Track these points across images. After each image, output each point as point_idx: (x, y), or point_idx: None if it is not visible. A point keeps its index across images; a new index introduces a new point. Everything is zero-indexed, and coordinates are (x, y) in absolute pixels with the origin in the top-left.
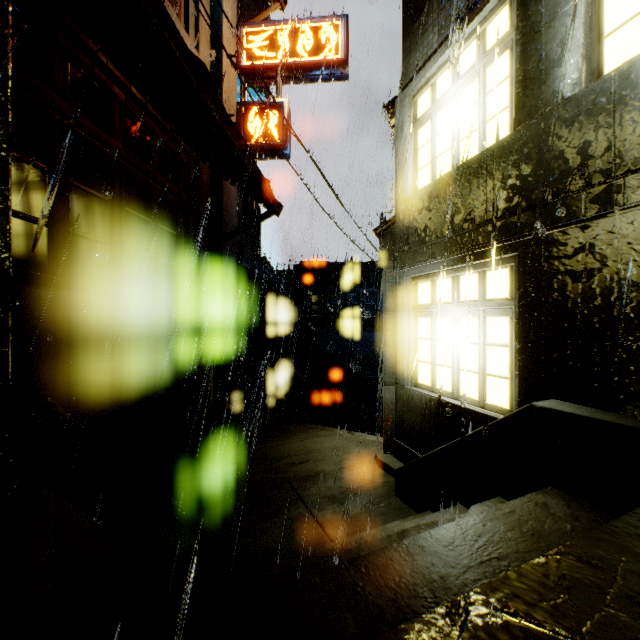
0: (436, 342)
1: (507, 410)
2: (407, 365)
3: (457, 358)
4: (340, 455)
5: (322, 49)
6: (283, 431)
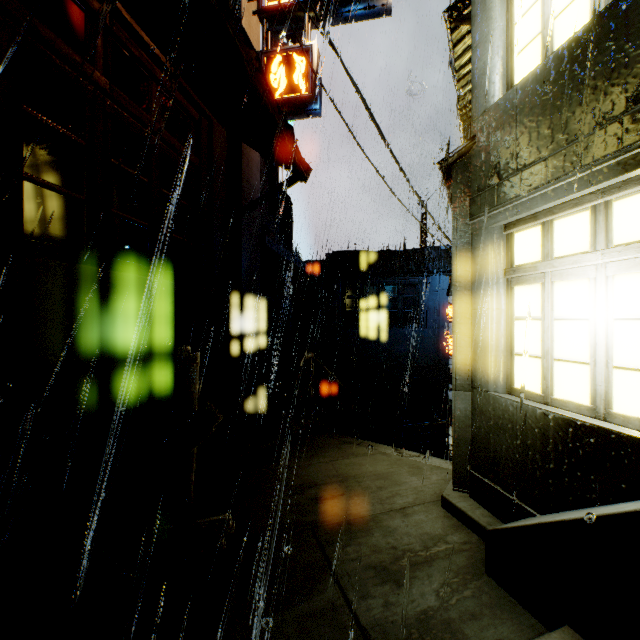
0: (554, 322)
1: None
2: (494, 361)
3: (605, 347)
4: (387, 487)
5: None
6: (310, 445)
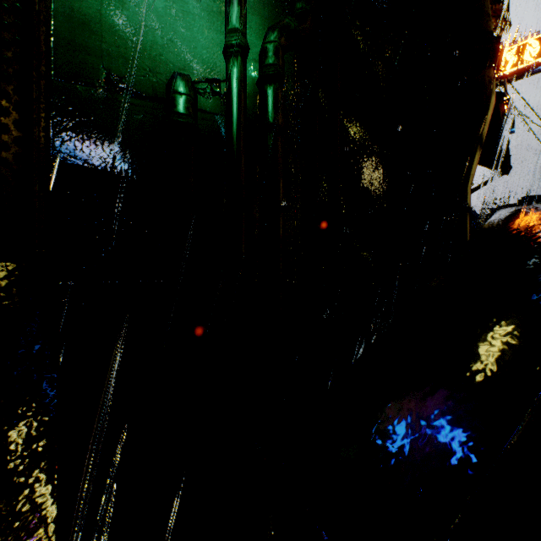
0: None
1: None
2: None
3: None
4: None
5: None
6: None
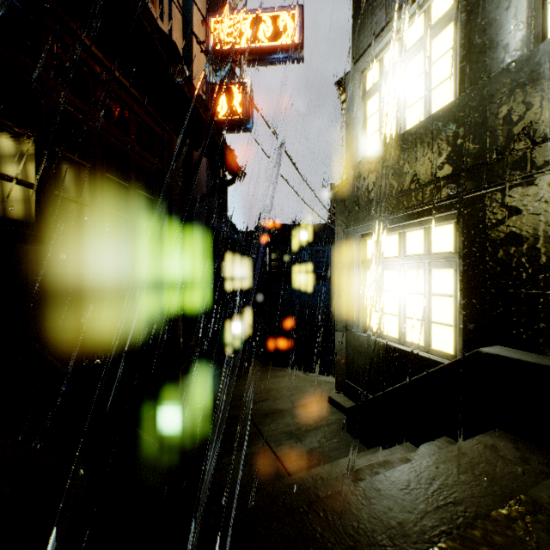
0: (384, 293)
1: (451, 355)
2: (357, 313)
3: (403, 307)
4: (296, 394)
5: (280, 35)
6: (246, 372)
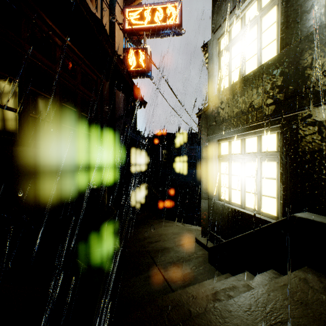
0: (231, 176)
1: (275, 216)
2: (214, 188)
3: (244, 185)
4: (177, 237)
5: (168, 19)
6: (146, 223)
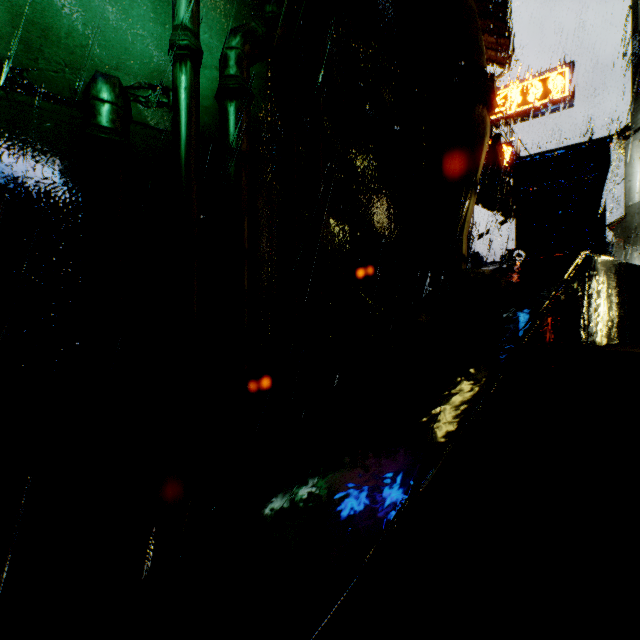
0: None
1: None
2: None
3: None
4: None
5: (549, 93)
6: None
